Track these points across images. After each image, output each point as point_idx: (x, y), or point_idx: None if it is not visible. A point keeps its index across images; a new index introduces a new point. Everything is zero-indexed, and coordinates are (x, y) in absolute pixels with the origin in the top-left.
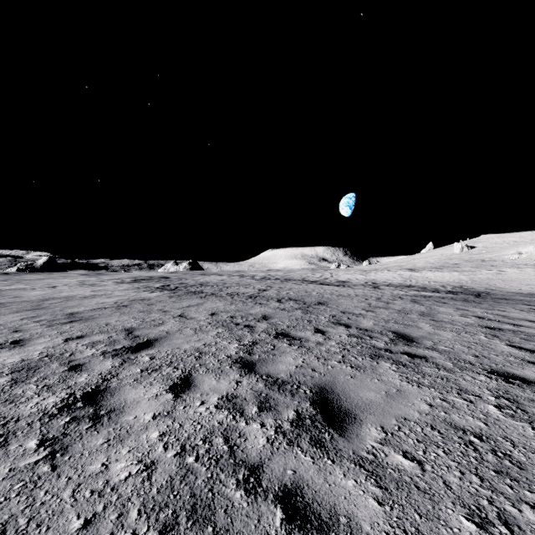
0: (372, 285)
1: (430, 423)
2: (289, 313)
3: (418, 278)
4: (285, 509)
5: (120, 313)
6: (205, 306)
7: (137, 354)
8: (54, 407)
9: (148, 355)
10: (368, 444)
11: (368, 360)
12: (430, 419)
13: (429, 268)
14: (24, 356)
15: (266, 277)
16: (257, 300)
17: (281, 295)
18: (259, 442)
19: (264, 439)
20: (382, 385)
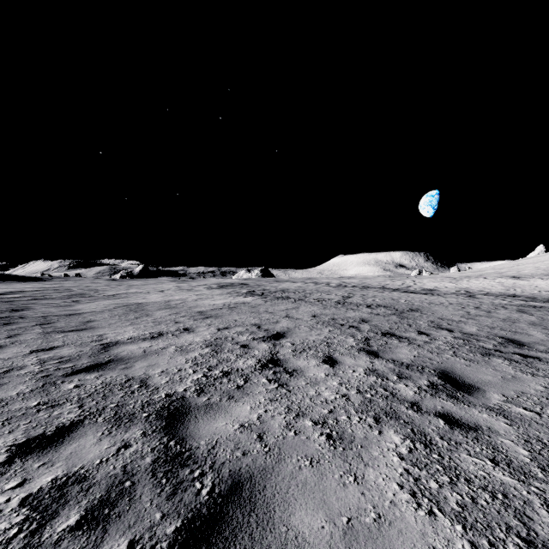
0: (466, 294)
1: (545, 396)
2: (385, 318)
3: (524, 287)
4: (444, 420)
5: (236, 312)
6: (302, 309)
7: (279, 341)
8: (256, 365)
9: (288, 342)
10: (493, 401)
11: (479, 356)
12: (545, 394)
13: (539, 276)
14: (203, 338)
15: (342, 285)
16: (346, 306)
17: (368, 302)
18: (409, 393)
19: (412, 392)
20: (497, 373)
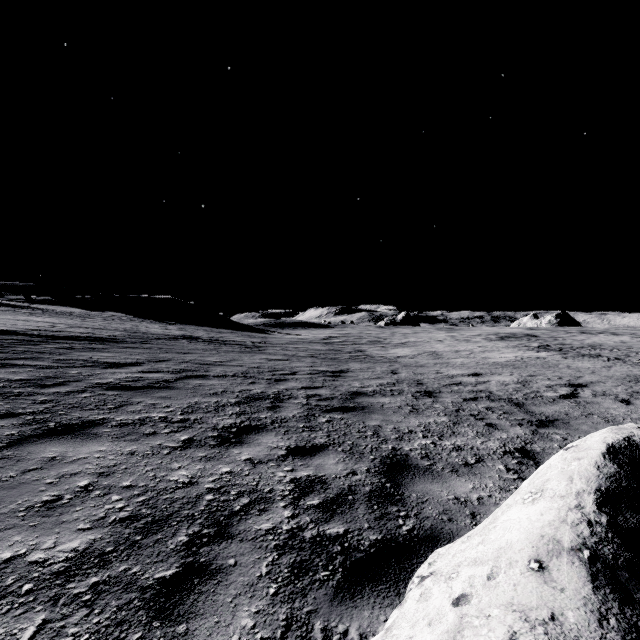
0: None
1: None
2: None
3: None
4: None
5: (532, 365)
6: (614, 369)
7: (580, 388)
8: (560, 396)
9: (589, 389)
10: None
11: None
12: None
13: None
14: (511, 379)
15: None
16: None
17: None
18: None
19: None
20: None
